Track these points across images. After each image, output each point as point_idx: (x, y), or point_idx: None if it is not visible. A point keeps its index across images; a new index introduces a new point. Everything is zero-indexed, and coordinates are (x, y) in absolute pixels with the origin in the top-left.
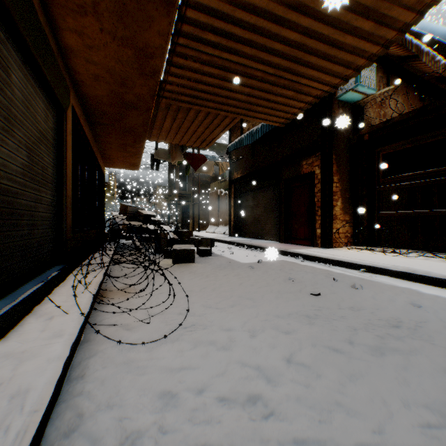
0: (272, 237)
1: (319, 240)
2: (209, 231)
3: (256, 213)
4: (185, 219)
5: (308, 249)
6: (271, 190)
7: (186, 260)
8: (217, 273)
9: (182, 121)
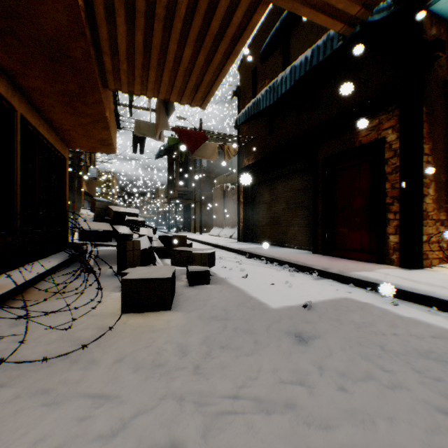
0: (300, 245)
1: (394, 254)
2: (213, 234)
3: (275, 211)
4: (187, 220)
5: (384, 273)
6: (298, 178)
7: (152, 305)
8: (215, 376)
9: (150, 27)
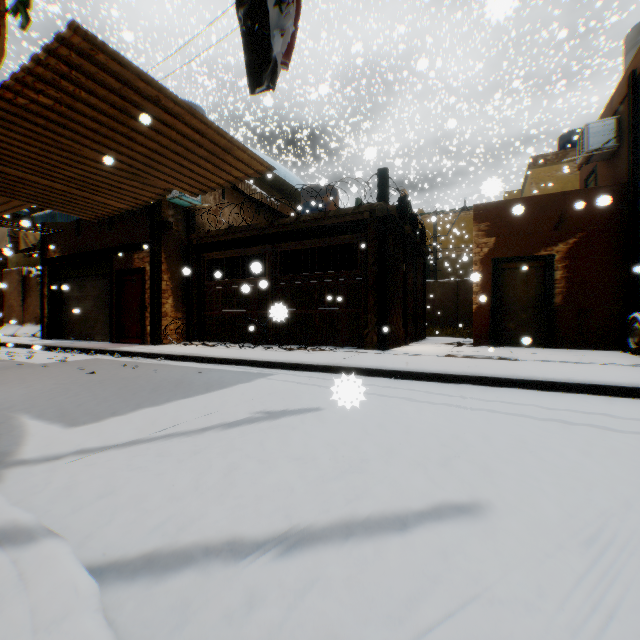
0: (106, 338)
1: (150, 337)
2: (5, 334)
3: (86, 307)
4: None
5: (133, 347)
6: (104, 280)
7: None
8: None
9: None
